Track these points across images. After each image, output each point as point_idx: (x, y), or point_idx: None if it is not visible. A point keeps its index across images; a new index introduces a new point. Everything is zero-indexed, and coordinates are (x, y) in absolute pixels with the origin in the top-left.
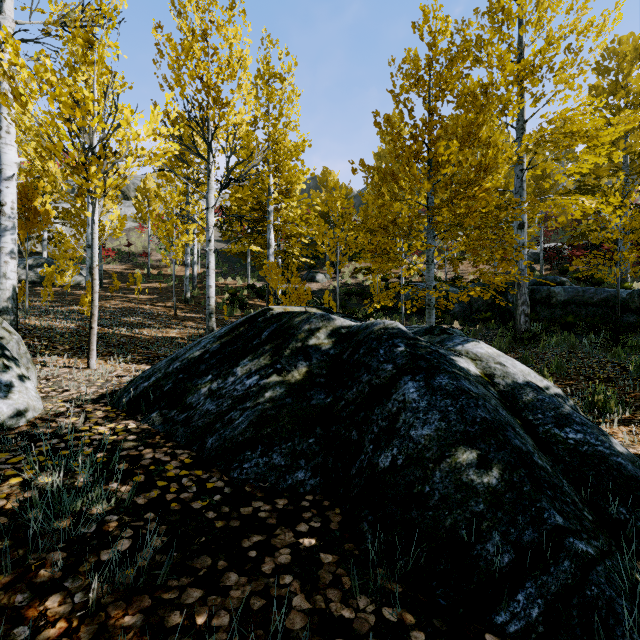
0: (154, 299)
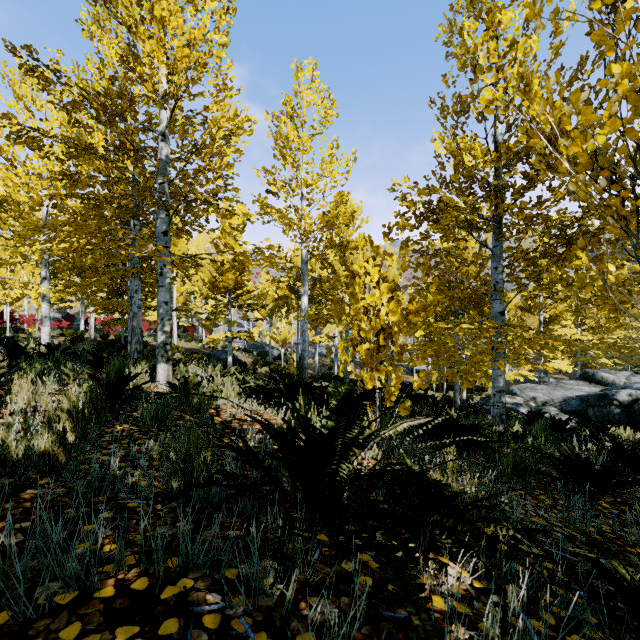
0: None
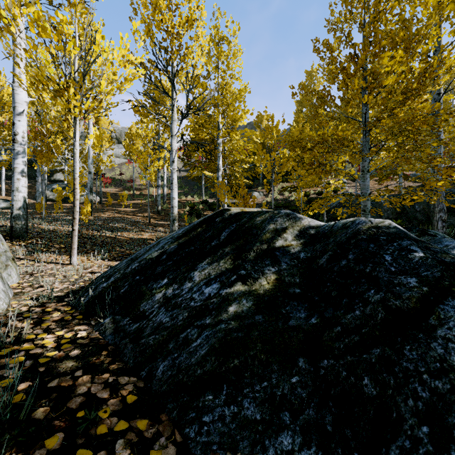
0: (136, 211)
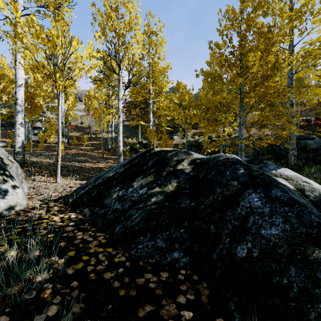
0: (93, 149)
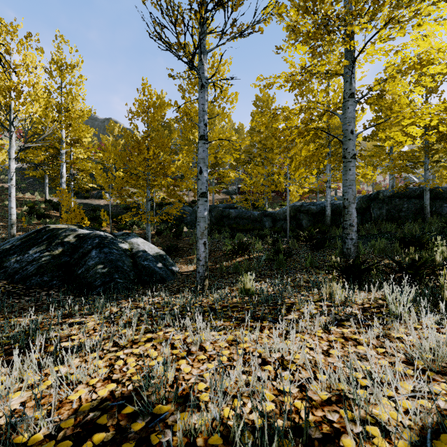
0: None
